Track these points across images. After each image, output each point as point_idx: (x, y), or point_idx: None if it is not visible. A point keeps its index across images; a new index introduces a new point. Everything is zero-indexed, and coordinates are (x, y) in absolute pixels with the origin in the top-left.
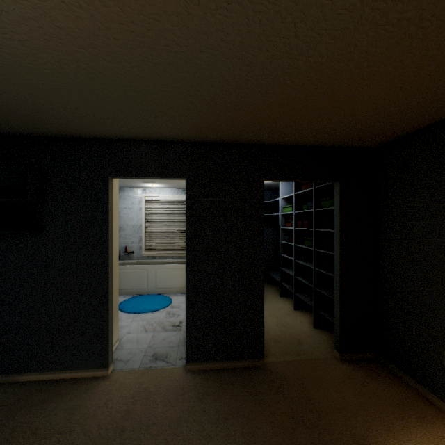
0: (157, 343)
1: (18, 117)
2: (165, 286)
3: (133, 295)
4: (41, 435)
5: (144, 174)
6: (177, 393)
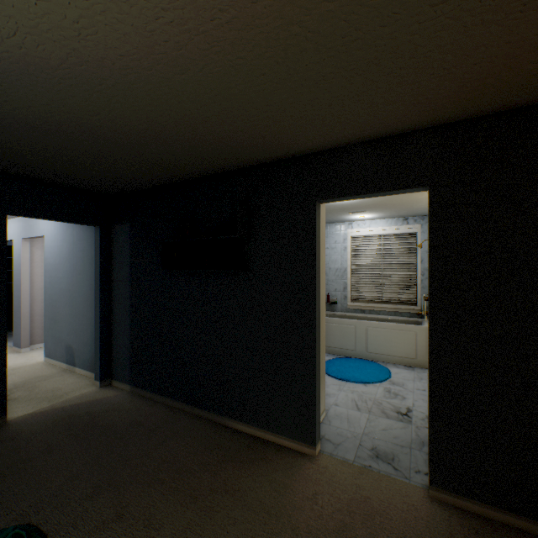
0: (375, 431)
1: (228, 147)
2: (378, 351)
3: (337, 356)
4: (247, 503)
5: (361, 191)
6: (419, 533)
